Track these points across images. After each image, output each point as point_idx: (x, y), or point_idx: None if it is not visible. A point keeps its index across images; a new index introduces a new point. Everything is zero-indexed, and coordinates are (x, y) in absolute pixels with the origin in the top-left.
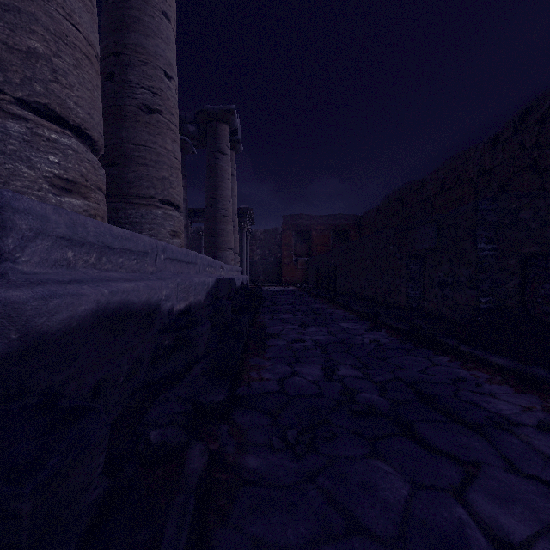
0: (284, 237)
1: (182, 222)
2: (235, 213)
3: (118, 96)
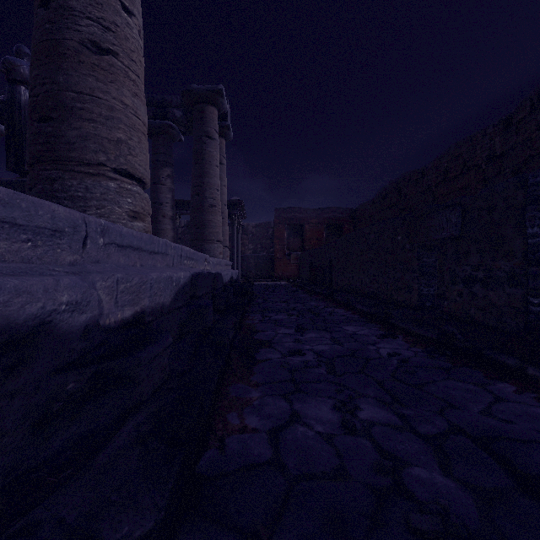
0: (277, 231)
1: (147, 200)
2: (224, 204)
3: (54, 27)
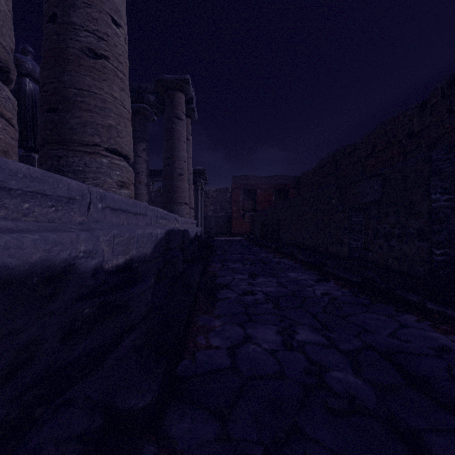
0: (234, 195)
1: (131, 172)
2: (190, 173)
3: (60, 38)
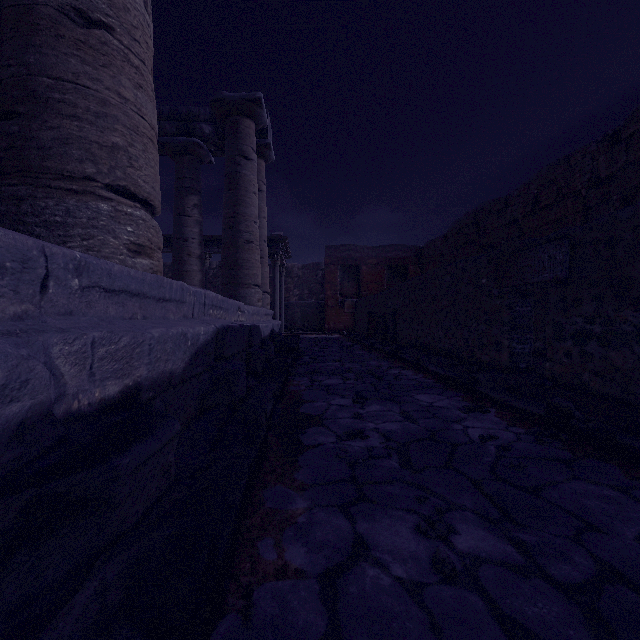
0: (328, 273)
1: (156, 230)
2: (264, 240)
3: None
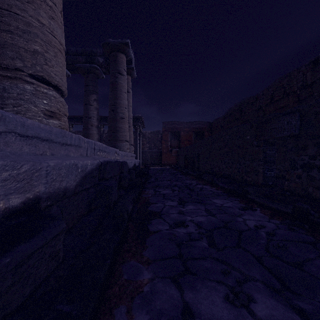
0: (164, 136)
1: (63, 104)
2: (130, 118)
3: None
